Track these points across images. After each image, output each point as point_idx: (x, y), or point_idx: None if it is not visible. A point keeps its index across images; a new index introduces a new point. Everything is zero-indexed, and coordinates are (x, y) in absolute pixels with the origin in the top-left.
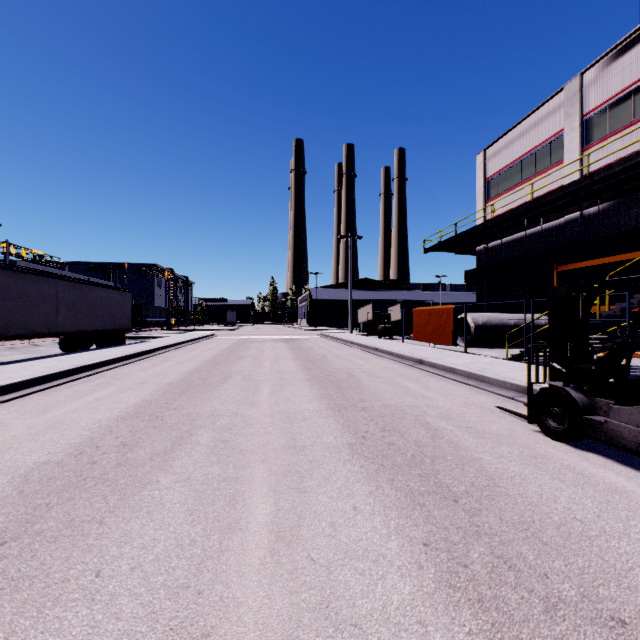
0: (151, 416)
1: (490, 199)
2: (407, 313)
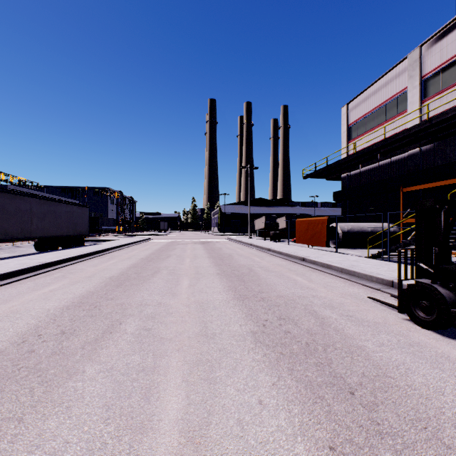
0: (91, 306)
1: (352, 139)
2: (290, 223)
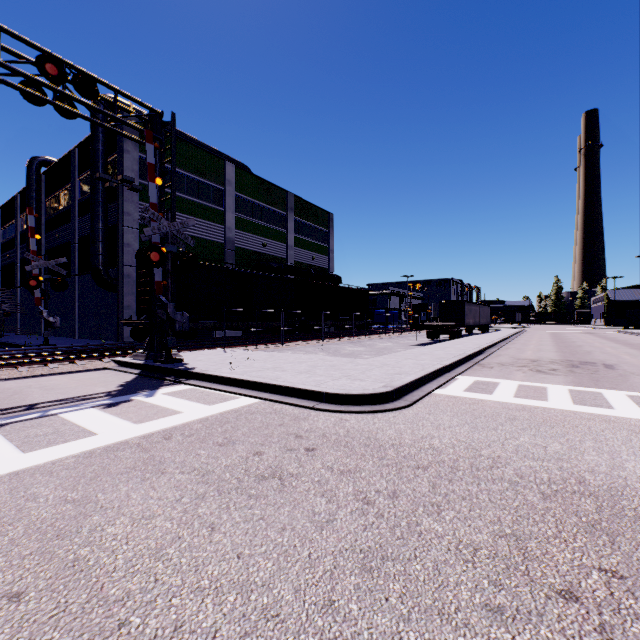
0: (560, 340)
1: None
2: None
